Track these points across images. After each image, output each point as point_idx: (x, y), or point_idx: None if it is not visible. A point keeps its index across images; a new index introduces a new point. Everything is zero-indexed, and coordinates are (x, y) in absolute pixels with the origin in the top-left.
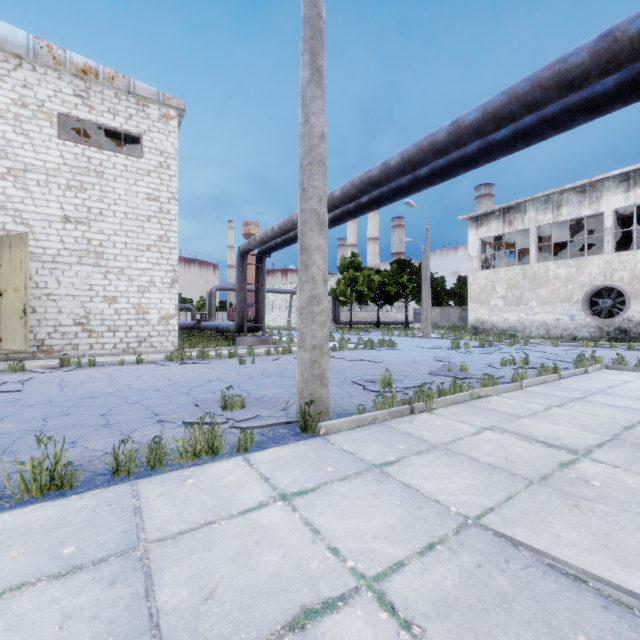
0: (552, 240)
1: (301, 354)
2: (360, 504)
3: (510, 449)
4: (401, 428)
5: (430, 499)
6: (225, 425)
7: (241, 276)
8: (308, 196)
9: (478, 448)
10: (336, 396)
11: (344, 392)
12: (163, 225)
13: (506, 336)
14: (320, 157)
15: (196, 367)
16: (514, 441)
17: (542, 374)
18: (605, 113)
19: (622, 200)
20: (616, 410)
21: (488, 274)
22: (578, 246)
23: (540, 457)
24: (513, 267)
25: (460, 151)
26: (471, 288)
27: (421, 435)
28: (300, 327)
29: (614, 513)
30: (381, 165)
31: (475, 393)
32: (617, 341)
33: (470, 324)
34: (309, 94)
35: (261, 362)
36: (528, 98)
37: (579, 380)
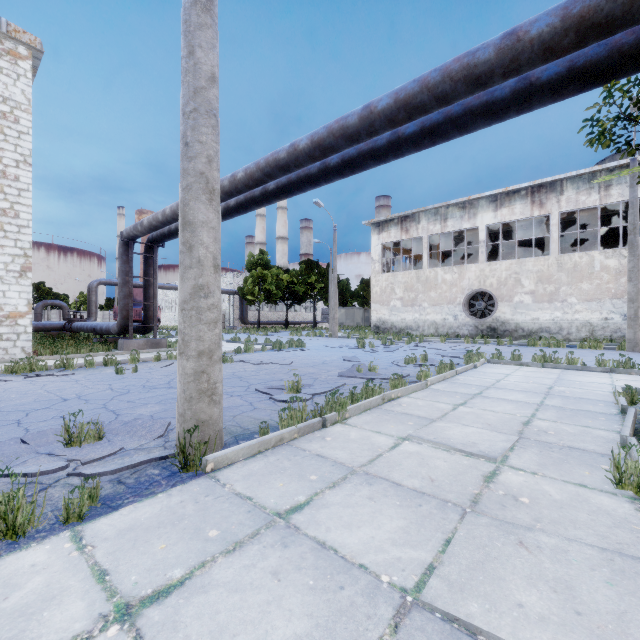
0: (440, 248)
1: (183, 363)
2: (254, 599)
3: (432, 464)
4: (312, 448)
5: (354, 565)
6: (61, 472)
7: (125, 267)
8: (192, 153)
9: (400, 467)
10: (235, 410)
11: (246, 404)
12: (8, 195)
13: (403, 334)
14: (209, 105)
15: (50, 381)
16: (434, 452)
17: (442, 371)
18: (501, 120)
19: (492, 218)
20: (510, 405)
21: (388, 277)
22: (458, 256)
23: (463, 471)
24: (409, 271)
25: (370, 143)
26: (374, 289)
27: (335, 456)
28: (181, 327)
29: (562, 547)
30: (289, 147)
31: (387, 396)
32: (489, 338)
33: (373, 324)
34: (194, 18)
35: (147, 370)
36: (439, 89)
37: (472, 375)
